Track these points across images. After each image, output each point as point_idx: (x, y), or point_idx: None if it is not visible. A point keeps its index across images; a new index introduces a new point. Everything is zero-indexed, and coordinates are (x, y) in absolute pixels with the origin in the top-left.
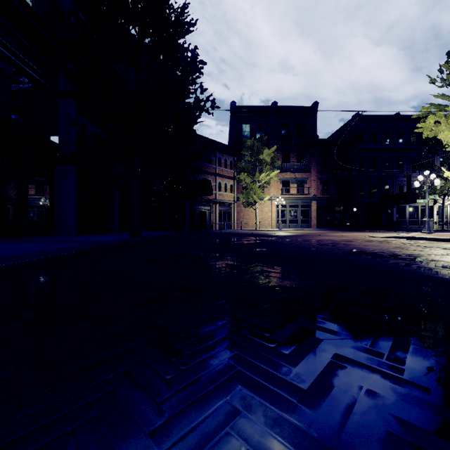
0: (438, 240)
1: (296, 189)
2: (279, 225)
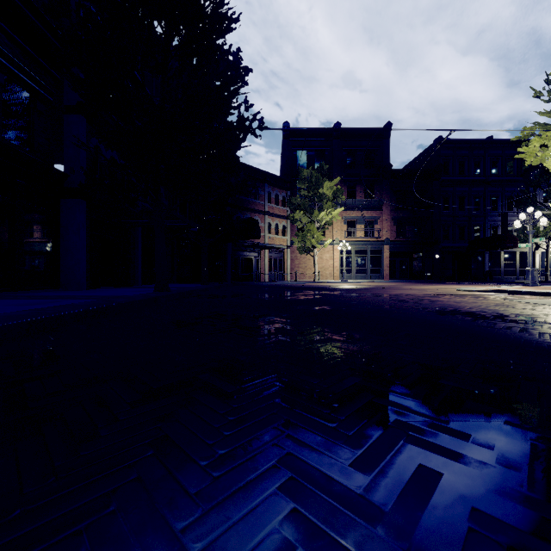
0: (548, 294)
1: (364, 231)
2: (343, 275)
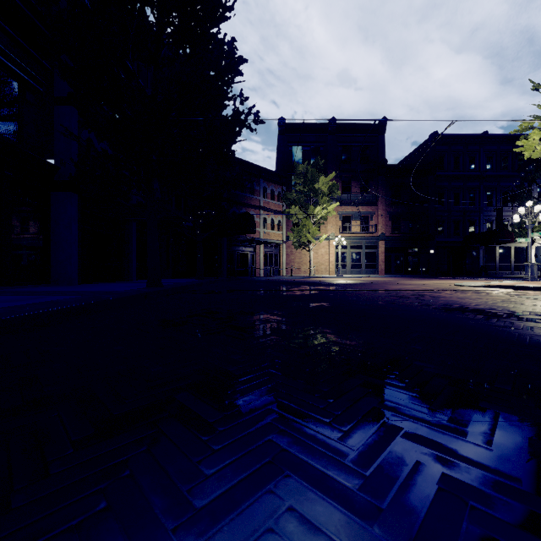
0: None
1: (359, 226)
2: (339, 270)
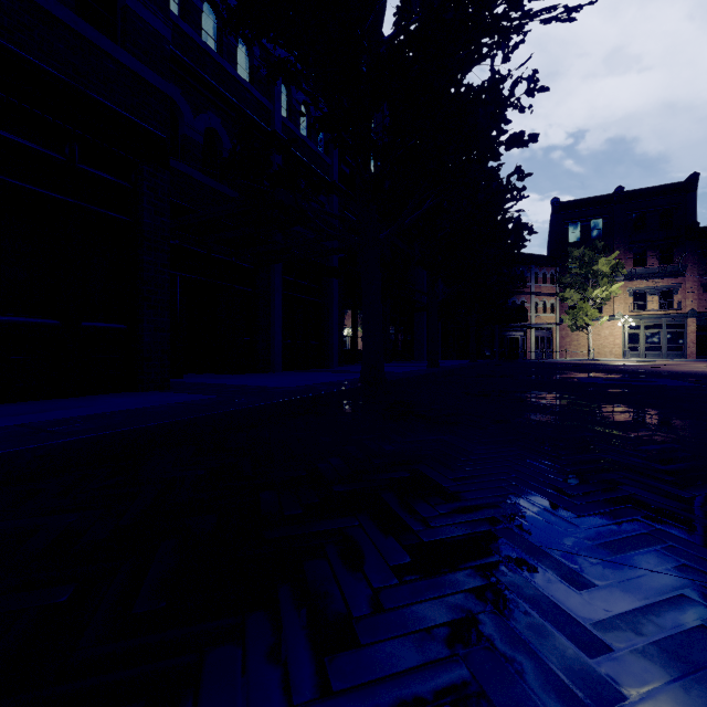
0: None
1: (658, 303)
2: (625, 354)
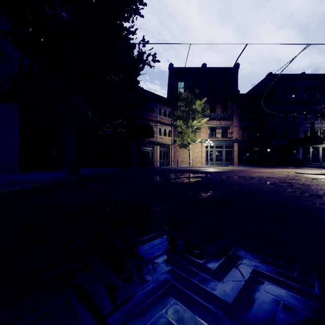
0: None
1: (221, 134)
2: (208, 162)
